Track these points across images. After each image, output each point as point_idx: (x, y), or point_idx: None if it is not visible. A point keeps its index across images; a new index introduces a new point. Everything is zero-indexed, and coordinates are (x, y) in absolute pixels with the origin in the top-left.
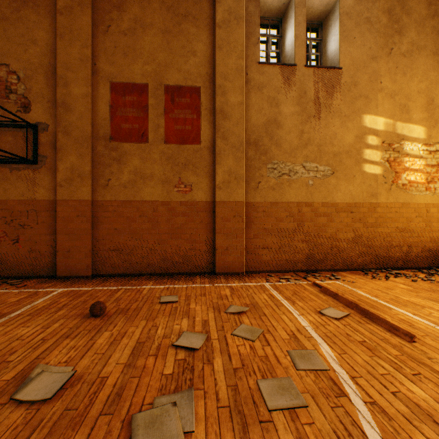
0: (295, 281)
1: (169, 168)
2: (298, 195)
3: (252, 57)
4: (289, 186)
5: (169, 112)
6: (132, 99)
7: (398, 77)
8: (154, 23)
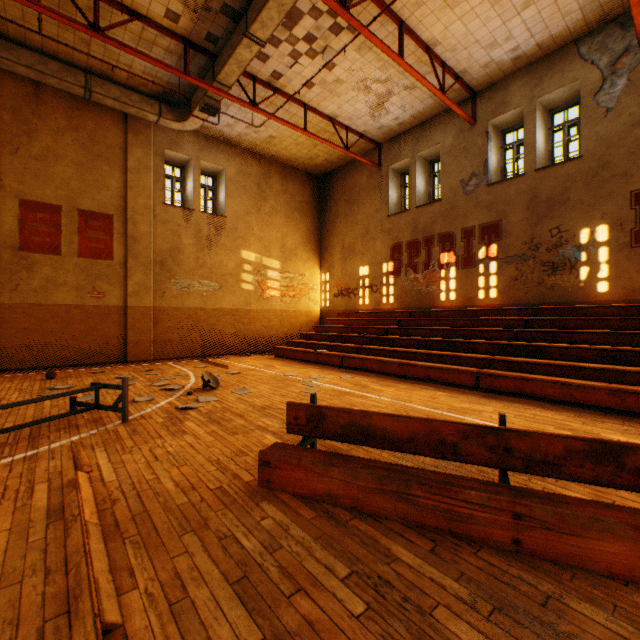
0: (190, 360)
1: (83, 278)
2: (196, 303)
3: (159, 199)
4: (189, 296)
5: (83, 231)
6: (44, 217)
7: (264, 228)
8: (68, 156)
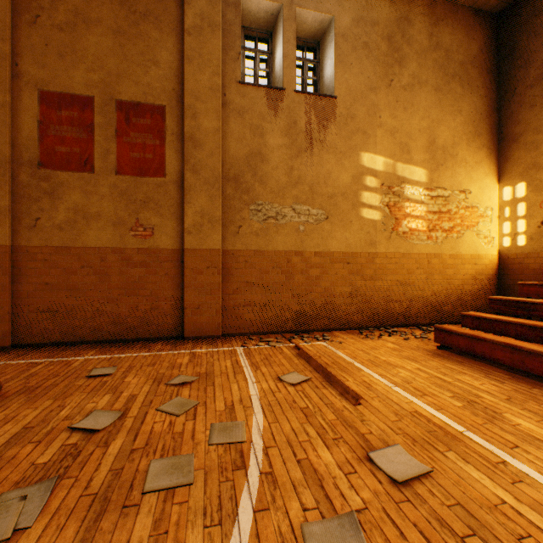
0: (275, 344)
1: (122, 206)
2: (287, 243)
3: (232, 75)
4: (277, 231)
5: (122, 134)
6: (70, 115)
7: (399, 112)
8: (103, 20)
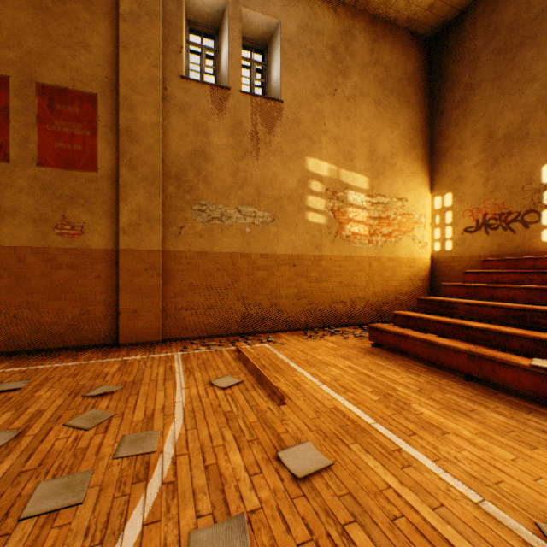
0: (217, 348)
1: (45, 201)
2: (233, 245)
3: (173, 69)
4: (222, 233)
5: (45, 122)
6: None
7: (343, 121)
8: None
